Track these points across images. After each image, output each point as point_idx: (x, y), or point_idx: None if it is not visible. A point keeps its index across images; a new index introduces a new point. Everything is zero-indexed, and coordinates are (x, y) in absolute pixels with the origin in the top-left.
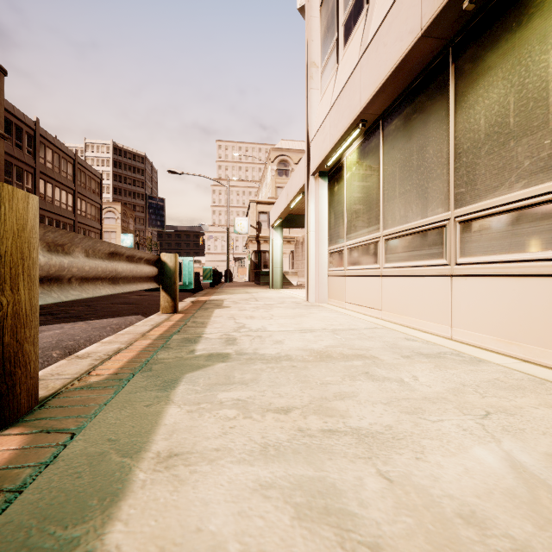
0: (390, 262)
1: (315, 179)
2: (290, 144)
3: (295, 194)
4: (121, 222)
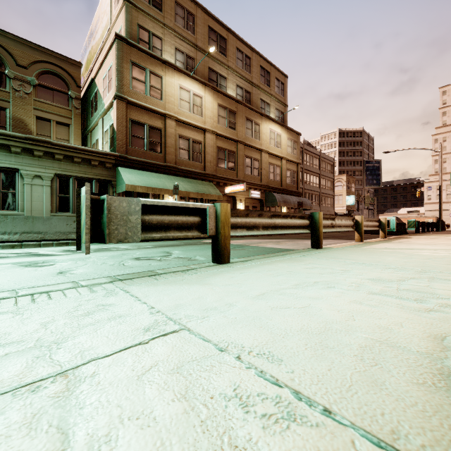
0: None
1: None
2: None
3: None
4: (345, 187)
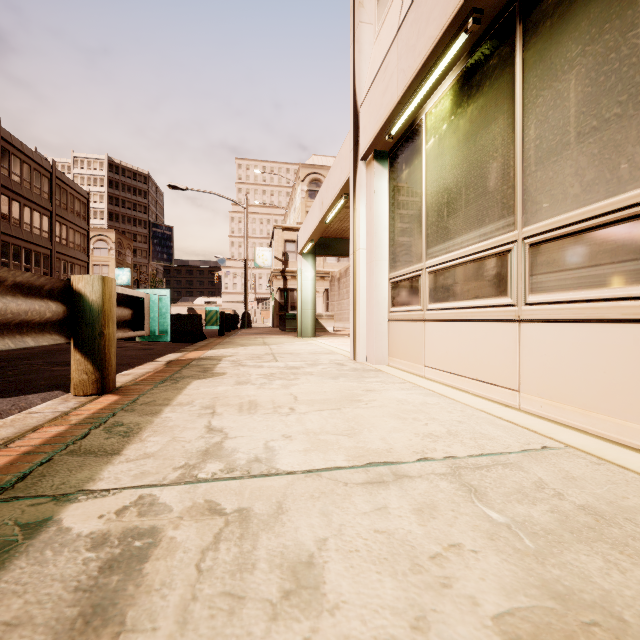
0: (547, 291)
1: (367, 166)
2: (323, 160)
3: (333, 198)
4: (115, 253)
